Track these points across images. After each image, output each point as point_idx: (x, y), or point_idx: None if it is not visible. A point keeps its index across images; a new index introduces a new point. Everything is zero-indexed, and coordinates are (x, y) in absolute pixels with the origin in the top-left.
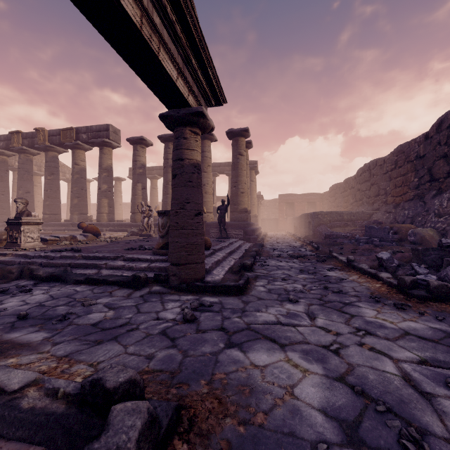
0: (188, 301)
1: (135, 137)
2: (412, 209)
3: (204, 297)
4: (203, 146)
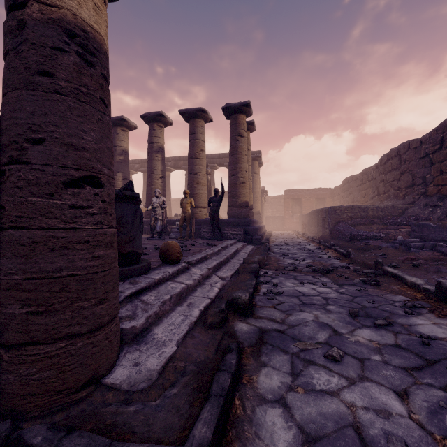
0: None
1: (114, 117)
2: None
3: None
4: (195, 126)
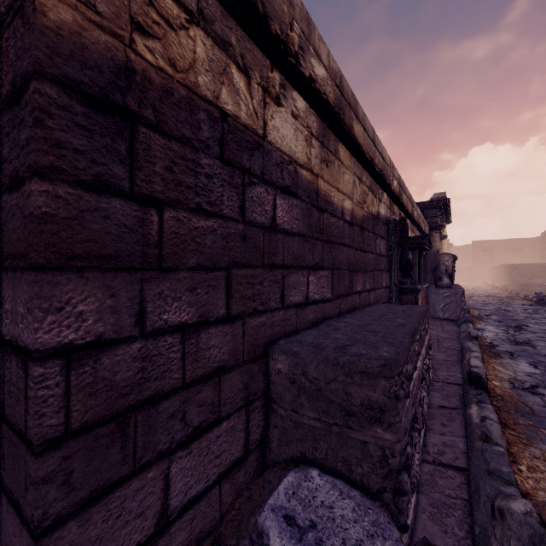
0: None
1: None
2: None
3: None
4: None
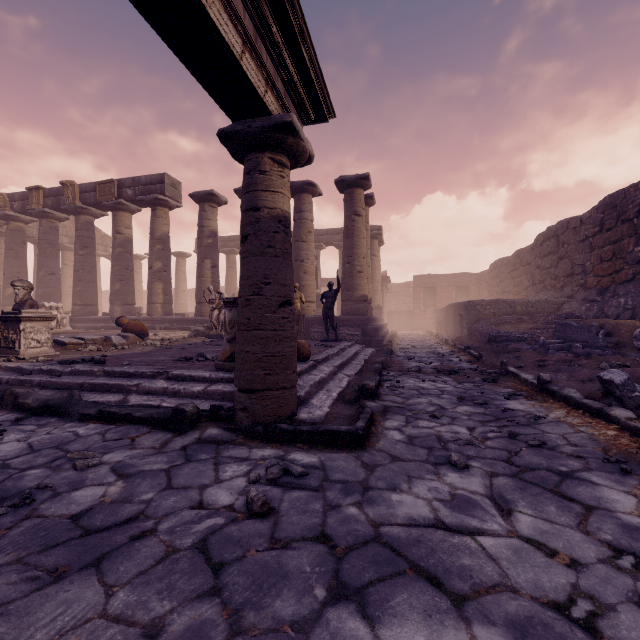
0: (263, 461)
1: (201, 191)
2: (632, 296)
3: (294, 453)
4: (301, 203)
